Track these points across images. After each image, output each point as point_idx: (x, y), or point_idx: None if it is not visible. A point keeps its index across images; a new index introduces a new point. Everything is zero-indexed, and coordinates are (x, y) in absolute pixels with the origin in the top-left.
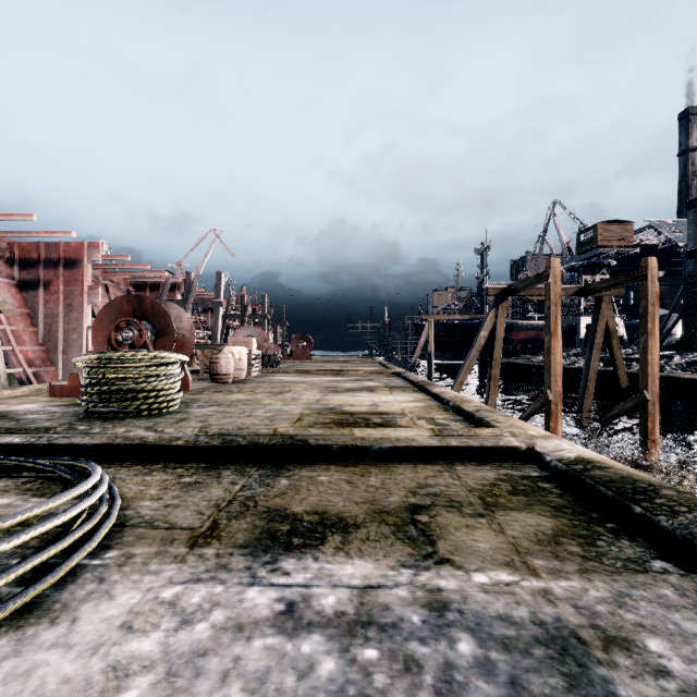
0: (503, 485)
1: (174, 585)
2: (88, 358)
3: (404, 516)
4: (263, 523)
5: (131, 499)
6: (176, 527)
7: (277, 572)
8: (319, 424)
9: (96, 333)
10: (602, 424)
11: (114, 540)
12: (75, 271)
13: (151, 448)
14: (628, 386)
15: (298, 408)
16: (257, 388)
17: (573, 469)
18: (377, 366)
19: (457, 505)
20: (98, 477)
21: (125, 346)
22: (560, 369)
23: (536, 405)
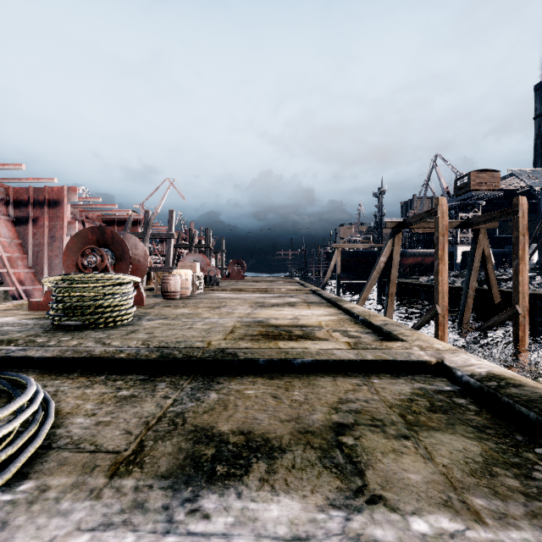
0: (420, 400)
1: (81, 533)
2: (54, 279)
3: (329, 438)
4: (188, 445)
5: (66, 415)
6: (101, 450)
7: (196, 514)
8: (248, 336)
9: (66, 258)
10: (480, 332)
11: (35, 467)
12: (57, 210)
13: (97, 360)
14: (500, 301)
15: (232, 321)
16: (199, 303)
17: (487, 386)
18: (296, 285)
19: (380, 424)
20: (26, 398)
21: (90, 269)
22: (446, 288)
23: (426, 317)
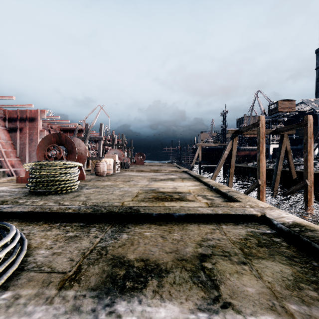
0: (252, 239)
1: None
2: (30, 164)
3: (196, 263)
4: (108, 268)
5: (34, 248)
6: (54, 271)
7: (112, 314)
8: (146, 198)
9: (38, 152)
10: (284, 196)
11: (12, 282)
12: (34, 123)
13: (54, 214)
14: (296, 177)
15: (136, 190)
16: (117, 178)
17: (293, 231)
18: (175, 168)
19: (228, 255)
20: (8, 238)
21: (52, 158)
22: (264, 169)
23: (252, 187)
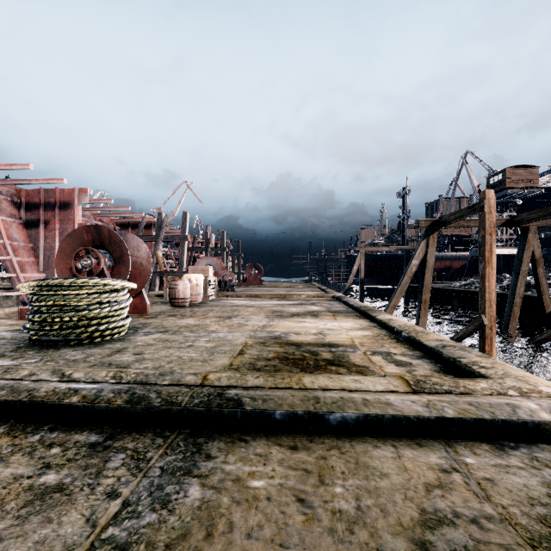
0: None
1: None
2: (28, 285)
3: None
4: None
5: None
6: None
7: None
8: (262, 360)
9: (59, 261)
10: (531, 346)
11: None
12: (68, 212)
13: (37, 406)
14: None
15: (243, 337)
16: (209, 312)
17: None
18: (317, 290)
19: None
20: None
21: (84, 273)
22: (495, 295)
23: (469, 329)
